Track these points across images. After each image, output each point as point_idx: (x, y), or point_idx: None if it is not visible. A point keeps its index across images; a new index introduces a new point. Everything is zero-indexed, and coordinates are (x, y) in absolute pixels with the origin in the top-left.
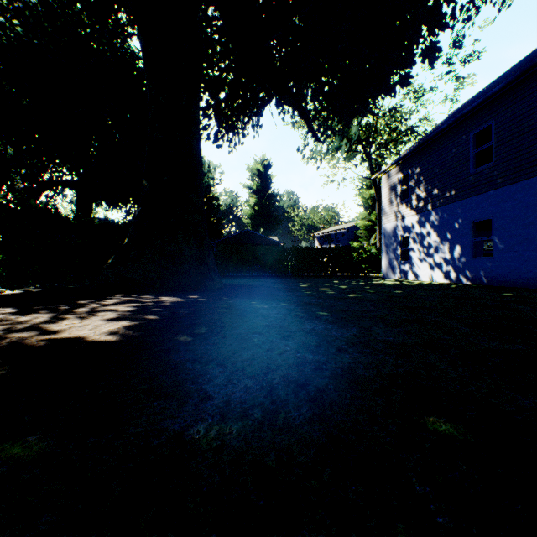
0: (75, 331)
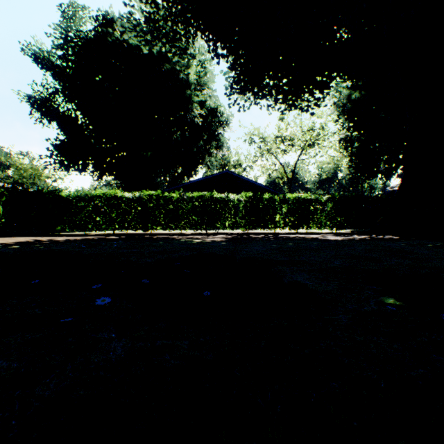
0: (330, 238)
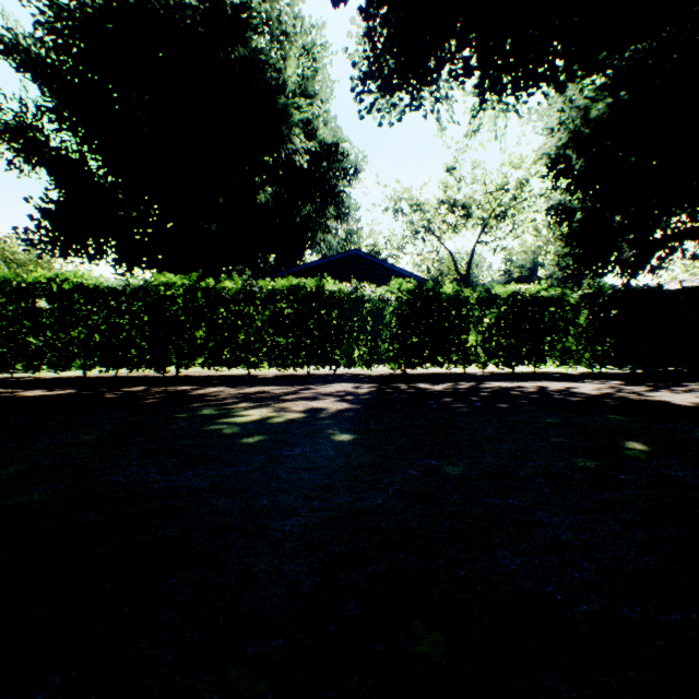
0: (662, 397)
